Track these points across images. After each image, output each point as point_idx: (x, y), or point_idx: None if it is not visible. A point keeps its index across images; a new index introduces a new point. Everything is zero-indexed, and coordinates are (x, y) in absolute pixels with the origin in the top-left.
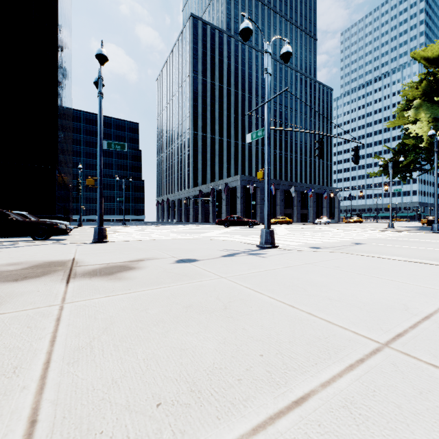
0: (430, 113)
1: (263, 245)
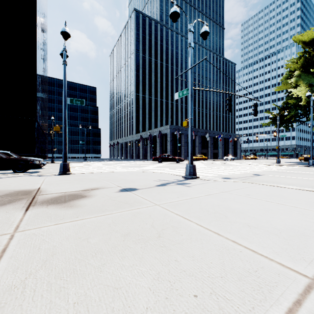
0: (306, 80)
1: (188, 176)
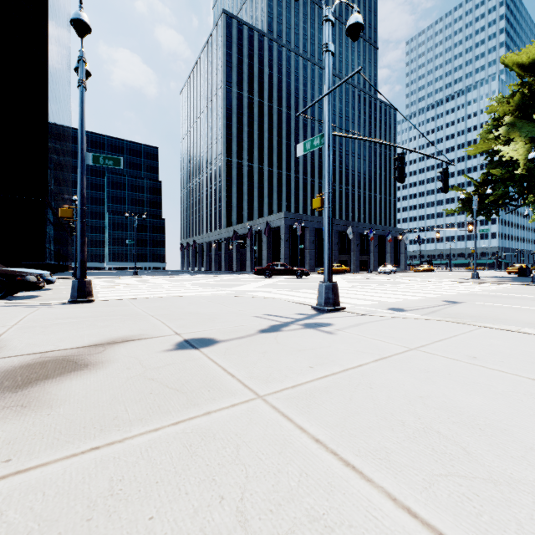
0: (526, 133)
1: (323, 306)
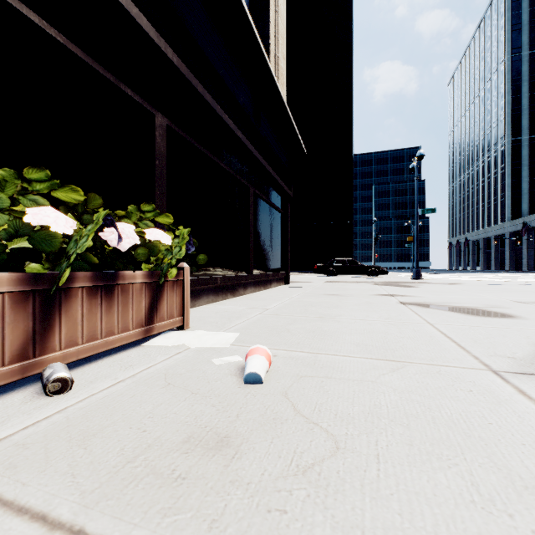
0: None
1: None
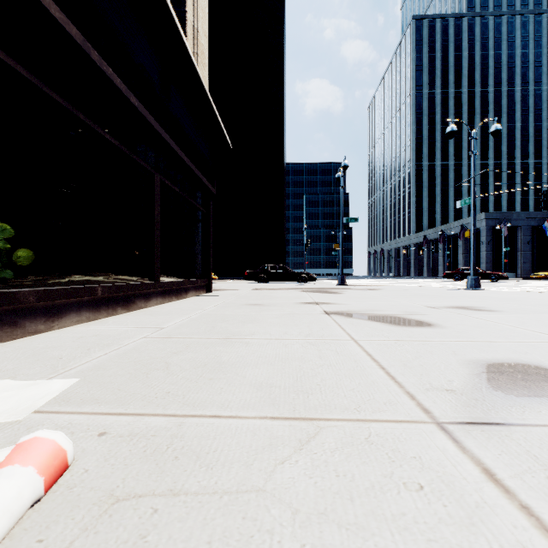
0: None
1: (468, 288)
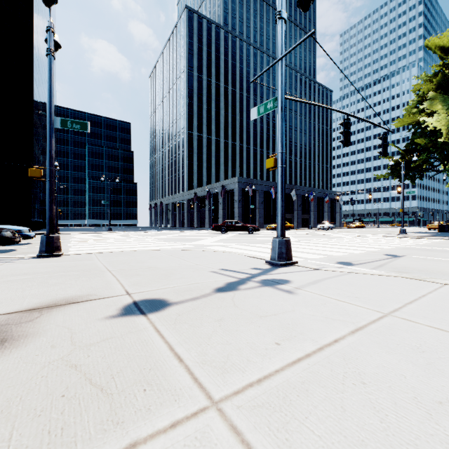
0: (447, 107)
1: (276, 261)
